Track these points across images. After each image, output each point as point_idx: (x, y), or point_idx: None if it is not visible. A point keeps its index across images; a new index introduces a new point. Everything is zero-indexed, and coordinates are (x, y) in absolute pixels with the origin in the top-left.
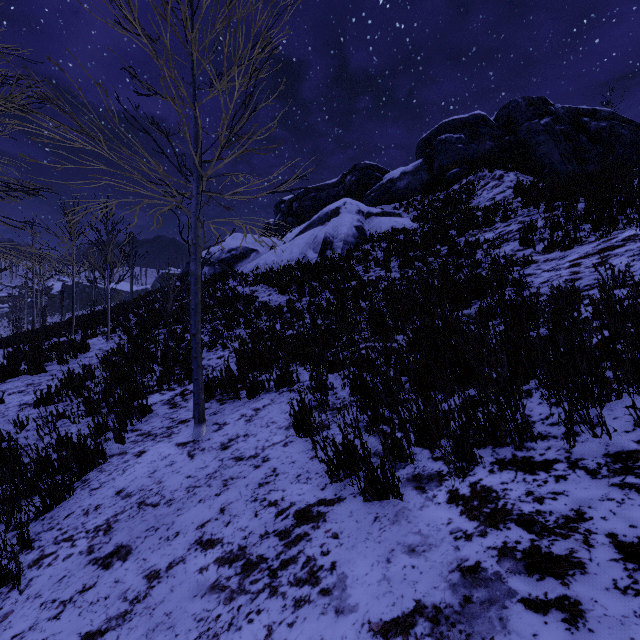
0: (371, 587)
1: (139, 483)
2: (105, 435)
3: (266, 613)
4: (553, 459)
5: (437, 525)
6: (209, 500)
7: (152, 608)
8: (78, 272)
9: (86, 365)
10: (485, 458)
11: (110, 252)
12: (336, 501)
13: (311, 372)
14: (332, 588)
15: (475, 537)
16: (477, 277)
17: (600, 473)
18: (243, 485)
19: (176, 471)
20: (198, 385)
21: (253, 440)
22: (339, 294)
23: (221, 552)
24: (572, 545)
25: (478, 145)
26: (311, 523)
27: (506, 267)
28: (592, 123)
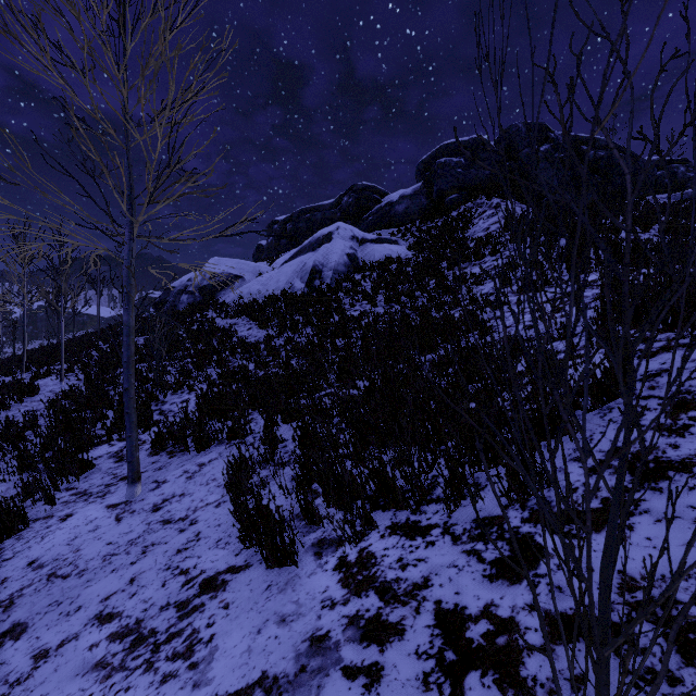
0: (233, 659)
1: (55, 552)
2: (34, 496)
3: (133, 690)
4: (434, 524)
5: (315, 593)
6: (122, 569)
7: (30, 690)
8: (30, 302)
9: (31, 411)
10: (384, 522)
11: (64, 282)
12: (243, 568)
13: (265, 423)
14: (200, 662)
15: (338, 605)
16: (446, 320)
17: (461, 539)
18: (162, 552)
19: (98, 537)
20: (131, 442)
21: (188, 500)
22: (320, 330)
23: (117, 627)
24: (406, 612)
25: (478, 170)
26: (211, 593)
27: (479, 308)
28: (591, 152)
